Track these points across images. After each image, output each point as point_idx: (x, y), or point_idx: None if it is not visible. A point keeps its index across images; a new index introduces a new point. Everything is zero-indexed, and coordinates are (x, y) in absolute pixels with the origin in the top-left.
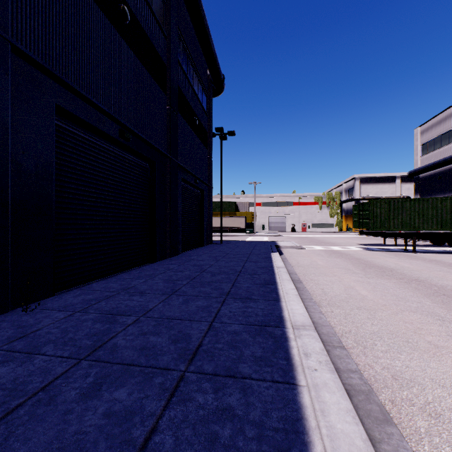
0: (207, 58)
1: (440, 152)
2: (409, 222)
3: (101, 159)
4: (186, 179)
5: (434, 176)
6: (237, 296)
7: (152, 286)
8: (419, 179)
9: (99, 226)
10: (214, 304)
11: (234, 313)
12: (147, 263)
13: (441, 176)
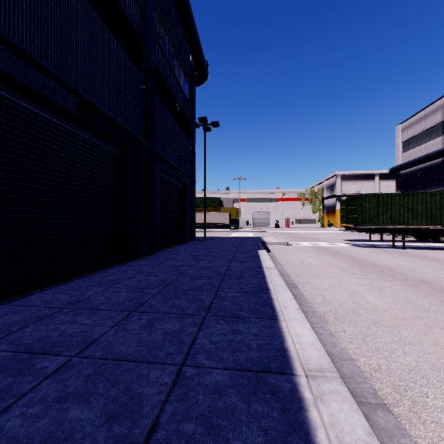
0: (189, 41)
1: (421, 149)
2: (399, 217)
3: (52, 137)
4: (166, 169)
5: (415, 172)
6: (221, 312)
7: (112, 297)
8: (400, 176)
9: (50, 220)
10: (188, 328)
11: (216, 345)
12: (117, 264)
13: (421, 172)
